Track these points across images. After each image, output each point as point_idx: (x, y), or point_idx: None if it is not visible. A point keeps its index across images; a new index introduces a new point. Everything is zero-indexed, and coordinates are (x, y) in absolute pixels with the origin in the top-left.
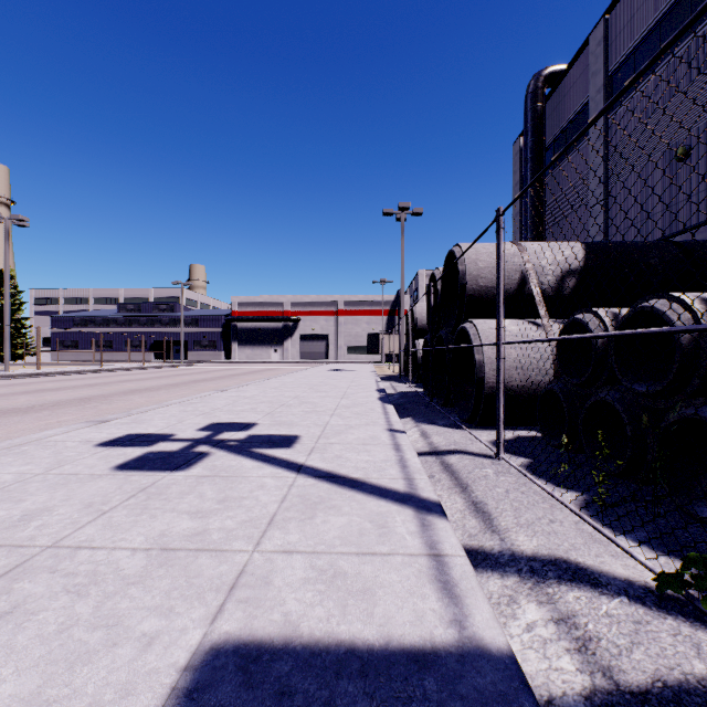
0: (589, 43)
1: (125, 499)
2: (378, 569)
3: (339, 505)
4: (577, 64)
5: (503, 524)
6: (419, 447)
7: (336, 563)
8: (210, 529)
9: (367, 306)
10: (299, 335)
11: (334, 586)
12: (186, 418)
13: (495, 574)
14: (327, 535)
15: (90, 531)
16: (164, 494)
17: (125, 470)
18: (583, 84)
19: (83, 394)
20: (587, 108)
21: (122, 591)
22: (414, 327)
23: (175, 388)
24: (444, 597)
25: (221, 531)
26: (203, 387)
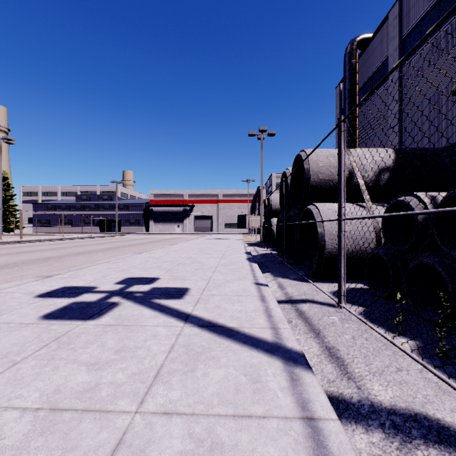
0: (388, 18)
1: (38, 349)
2: (255, 438)
3: (218, 356)
4: (380, 33)
5: (356, 371)
6: (277, 296)
7: (213, 430)
8: (101, 384)
9: (238, 197)
10: (194, 216)
11: None
12: (109, 273)
13: (359, 428)
14: (206, 391)
15: None
16: (72, 343)
17: (49, 319)
18: (384, 46)
19: (45, 255)
20: (387, 62)
21: None
22: (270, 210)
23: (109, 251)
24: None
25: (111, 386)
26: (128, 250)
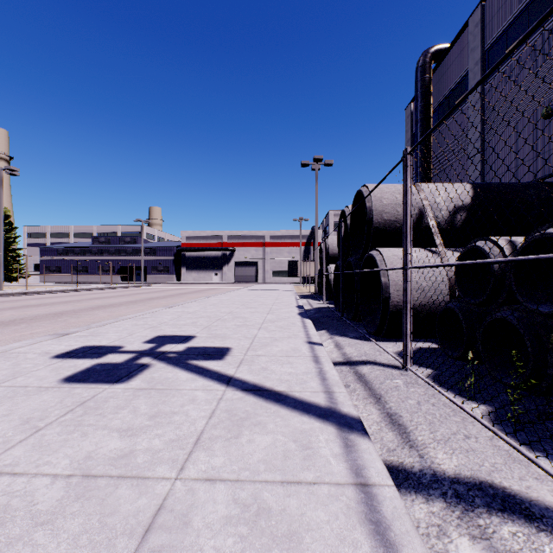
0: (468, 25)
1: (62, 414)
2: (304, 504)
3: (264, 421)
4: (458, 43)
5: (419, 438)
6: (334, 358)
7: (260, 496)
8: (136, 450)
9: (288, 239)
10: (235, 262)
11: (257, 528)
12: (136, 331)
13: (419, 498)
14: (252, 458)
15: (17, 453)
16: (100, 408)
17: (71, 382)
18: (463, 58)
19: (58, 310)
20: (466, 78)
21: (26, 535)
22: (327, 255)
23: (133, 304)
24: (378, 545)
25: (147, 453)
26: (156, 303)
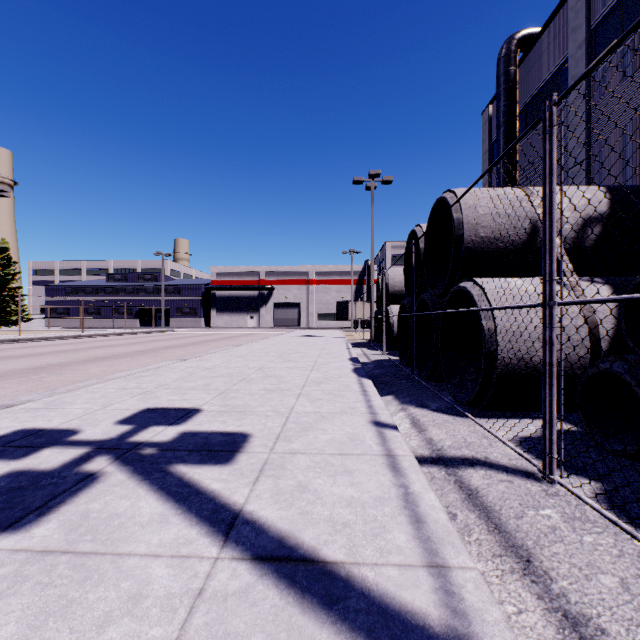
0: None
1: None
2: None
3: None
4: (553, 24)
5: None
6: (414, 447)
7: None
8: None
9: (336, 276)
10: (274, 302)
11: None
12: (116, 400)
13: None
14: None
15: None
16: None
17: None
18: (561, 43)
19: (41, 363)
20: (564, 68)
21: None
22: (386, 293)
23: (141, 355)
24: None
25: None
26: (171, 354)
